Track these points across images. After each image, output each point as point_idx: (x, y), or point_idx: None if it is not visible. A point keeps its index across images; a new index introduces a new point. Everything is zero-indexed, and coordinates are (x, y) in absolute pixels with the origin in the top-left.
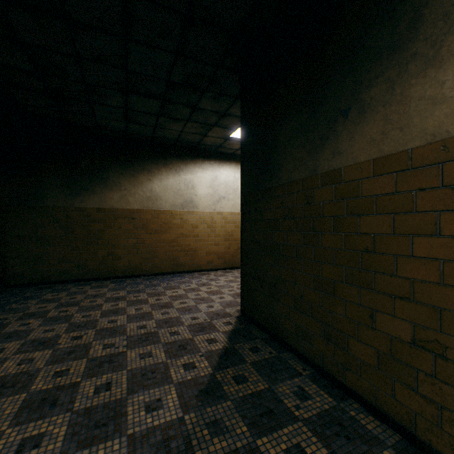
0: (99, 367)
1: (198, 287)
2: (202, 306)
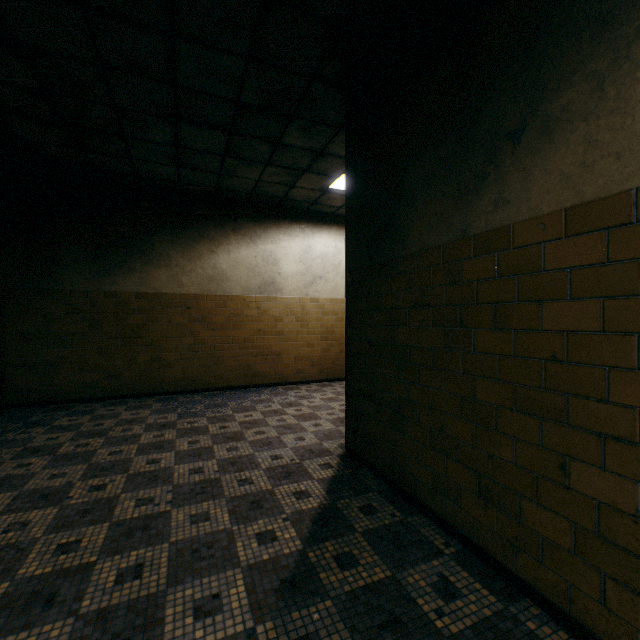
0: (127, 537)
1: (282, 409)
2: (288, 437)
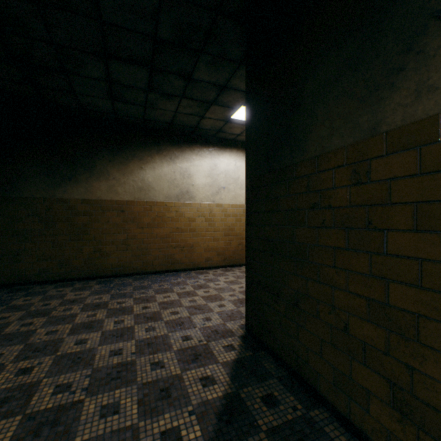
0: (34, 435)
1: (194, 290)
2: (197, 318)
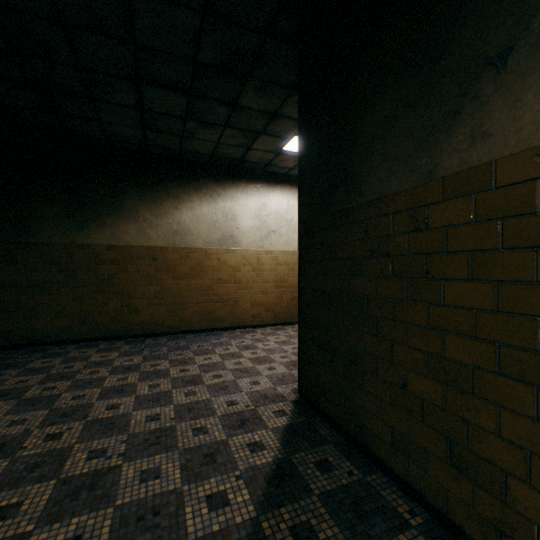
0: (71, 498)
1: (239, 352)
2: (244, 381)
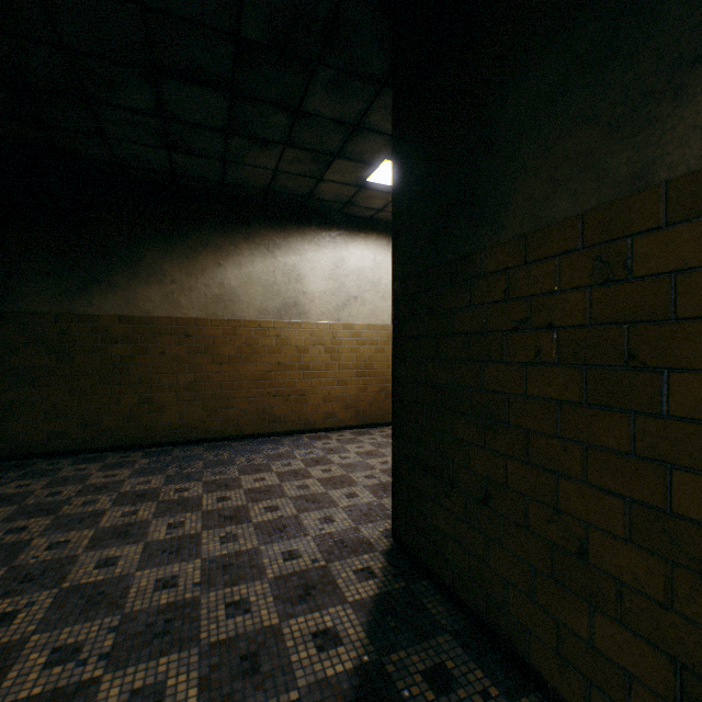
0: None
1: (305, 468)
2: (310, 517)
